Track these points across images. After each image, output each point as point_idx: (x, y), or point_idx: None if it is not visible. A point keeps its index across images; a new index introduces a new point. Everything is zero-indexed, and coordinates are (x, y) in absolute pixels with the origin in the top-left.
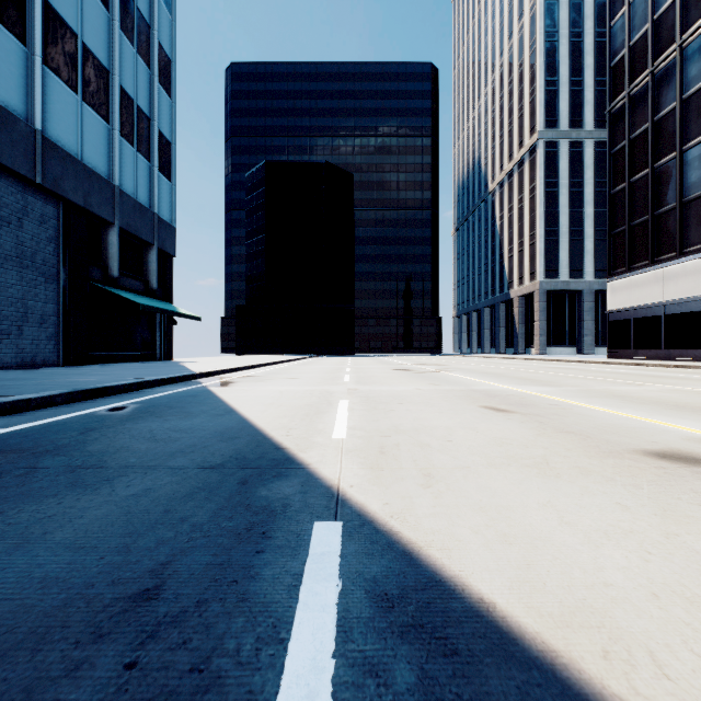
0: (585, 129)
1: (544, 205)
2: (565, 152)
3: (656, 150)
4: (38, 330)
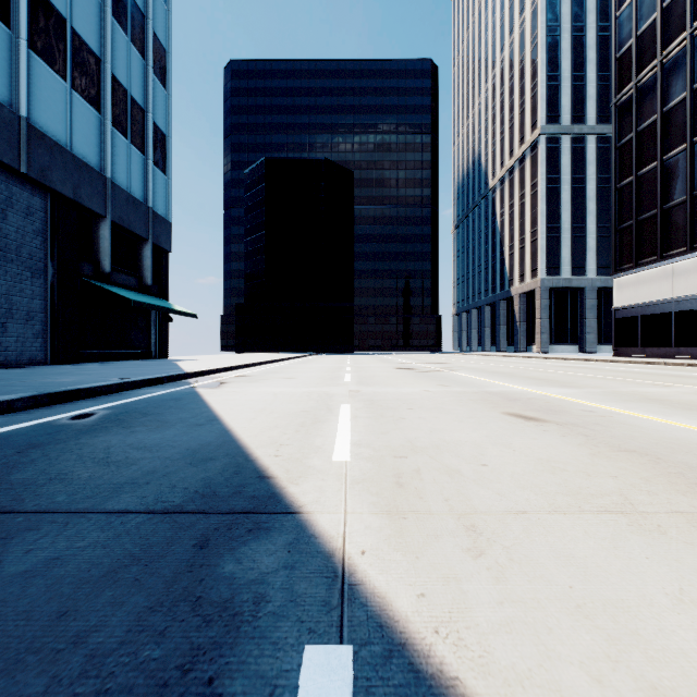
0: (587, 125)
1: (546, 201)
2: (567, 148)
3: (665, 142)
4: (24, 327)
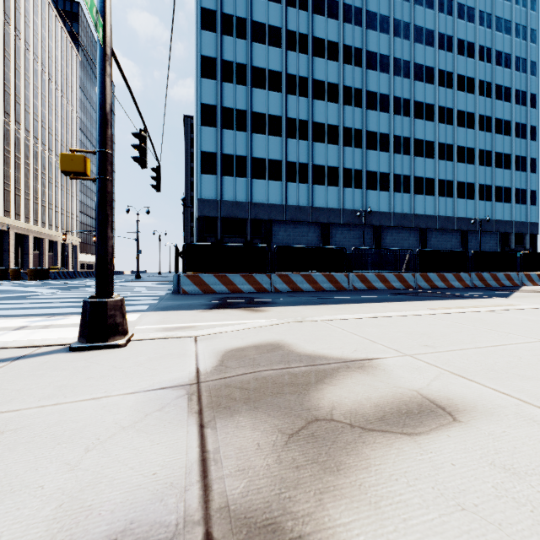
0: None
1: None
2: None
3: None
4: None
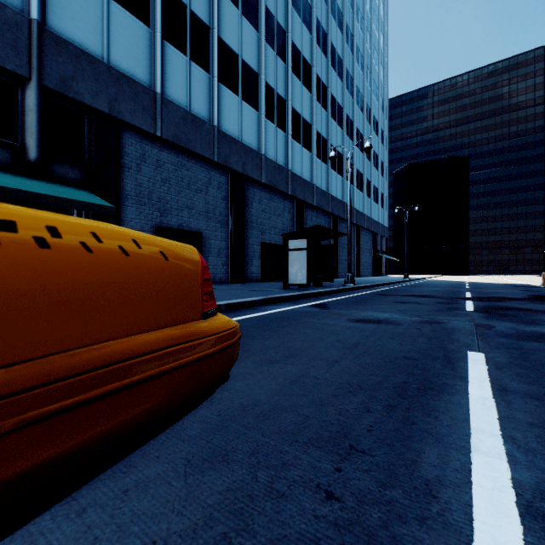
0: None
1: None
2: None
3: None
4: (370, 267)
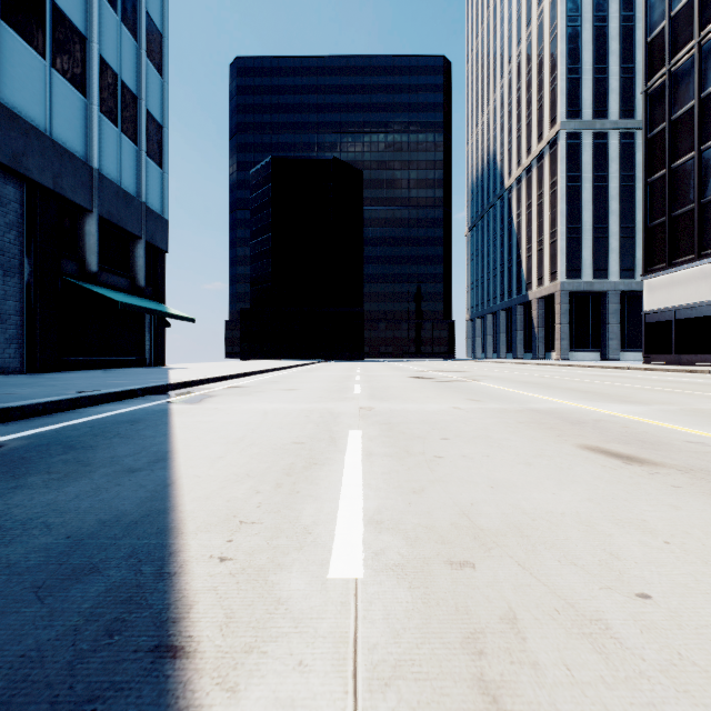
0: (610, 120)
1: (566, 200)
2: (589, 144)
3: (703, 130)
4: None
